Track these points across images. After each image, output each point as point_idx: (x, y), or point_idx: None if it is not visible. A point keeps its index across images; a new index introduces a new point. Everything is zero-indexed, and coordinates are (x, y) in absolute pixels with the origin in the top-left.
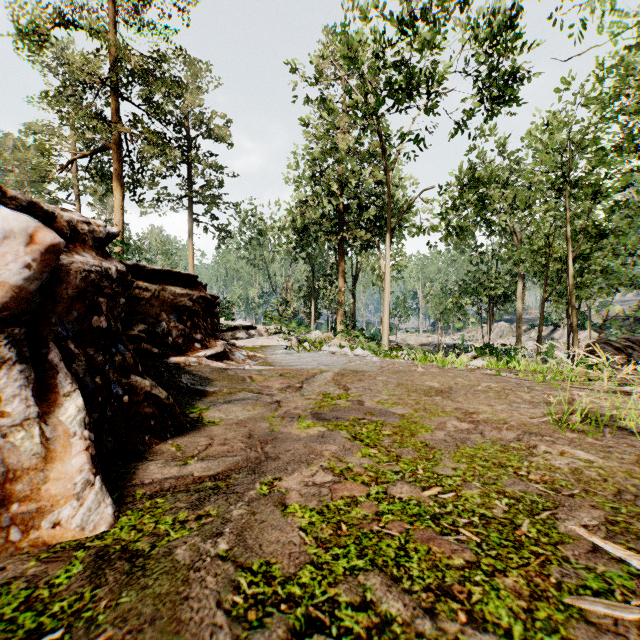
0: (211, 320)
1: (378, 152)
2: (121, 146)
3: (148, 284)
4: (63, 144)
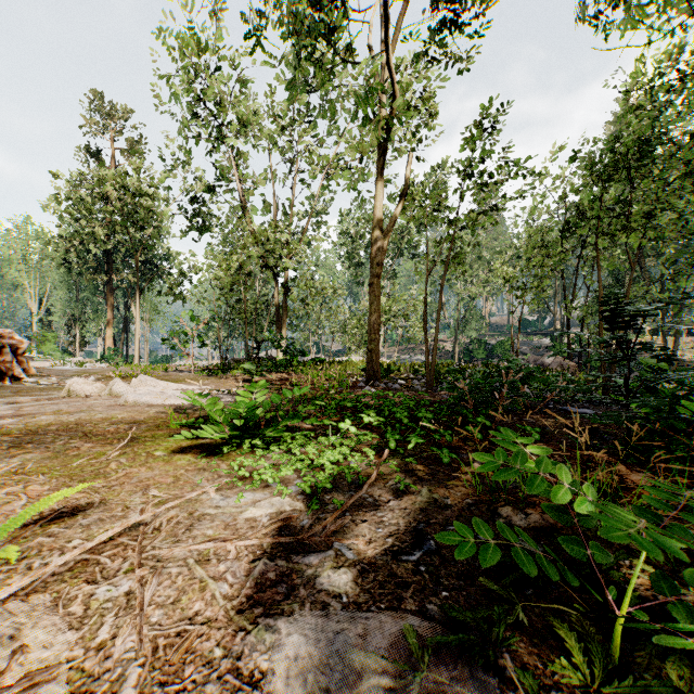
0: None
1: None
2: None
3: None
4: None
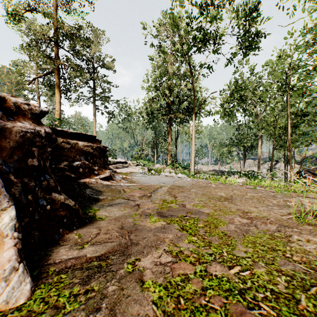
0: (103, 159)
1: (188, 74)
2: (59, 71)
3: (69, 140)
4: (30, 70)
